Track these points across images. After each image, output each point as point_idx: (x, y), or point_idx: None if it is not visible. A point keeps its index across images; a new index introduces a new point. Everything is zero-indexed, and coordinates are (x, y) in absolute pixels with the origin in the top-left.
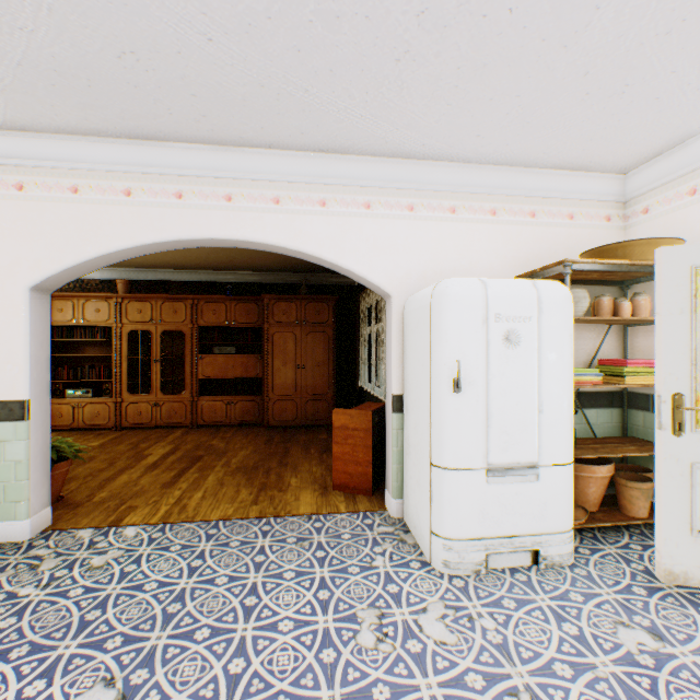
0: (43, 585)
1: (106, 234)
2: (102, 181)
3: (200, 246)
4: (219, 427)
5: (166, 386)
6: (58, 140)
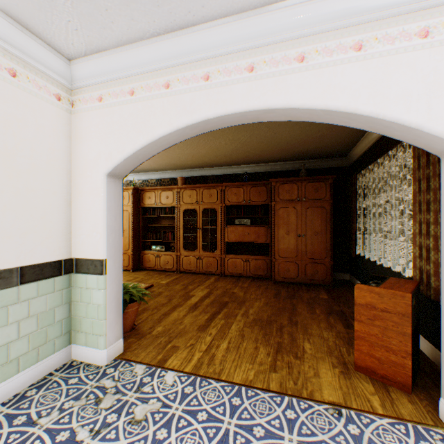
0: (94, 431)
1: (152, 124)
2: (149, 80)
3: (224, 126)
4: (238, 277)
5: (205, 246)
6: (119, 53)
